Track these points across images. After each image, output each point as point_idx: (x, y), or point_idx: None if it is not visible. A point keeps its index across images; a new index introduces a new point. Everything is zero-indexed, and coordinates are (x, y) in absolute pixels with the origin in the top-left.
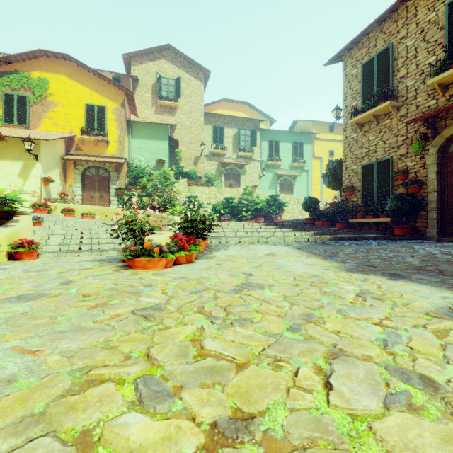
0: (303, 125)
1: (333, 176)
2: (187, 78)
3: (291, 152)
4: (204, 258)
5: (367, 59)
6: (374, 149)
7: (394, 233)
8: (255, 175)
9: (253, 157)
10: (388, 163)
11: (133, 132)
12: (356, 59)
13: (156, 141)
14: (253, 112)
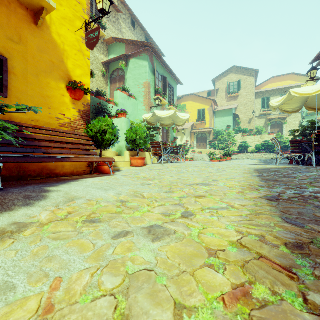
0: None
1: None
2: (244, 78)
3: None
4: (227, 161)
5: None
6: None
7: None
8: (295, 123)
9: None
10: None
11: (216, 115)
12: None
13: (226, 117)
14: (299, 77)
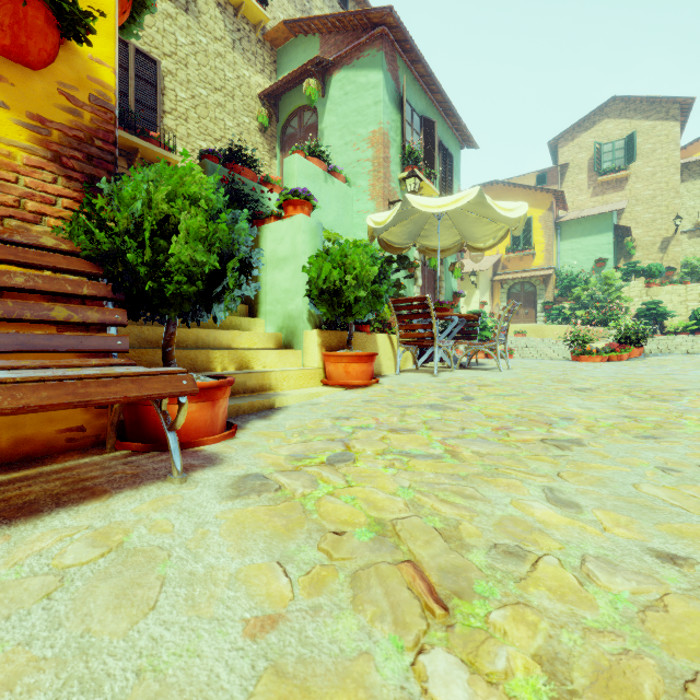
0: None
1: None
2: (646, 128)
3: None
4: (634, 360)
5: None
6: None
7: None
8: None
9: None
10: None
11: (562, 234)
12: None
13: (593, 236)
14: None
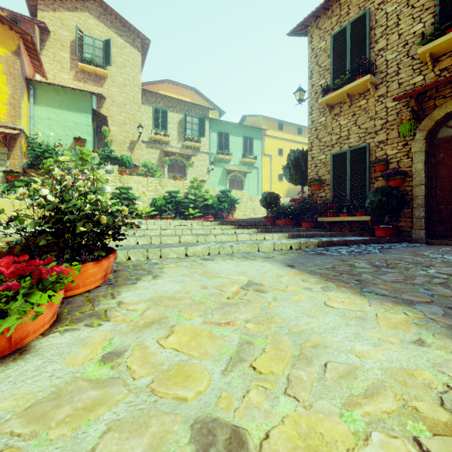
0: (253, 120)
1: (295, 168)
2: (120, 43)
3: (242, 147)
4: (80, 320)
5: (338, 29)
6: (346, 135)
7: (375, 234)
8: (203, 169)
9: (200, 148)
10: (364, 152)
11: (37, 97)
12: (324, 30)
13: (73, 112)
14: (201, 100)
